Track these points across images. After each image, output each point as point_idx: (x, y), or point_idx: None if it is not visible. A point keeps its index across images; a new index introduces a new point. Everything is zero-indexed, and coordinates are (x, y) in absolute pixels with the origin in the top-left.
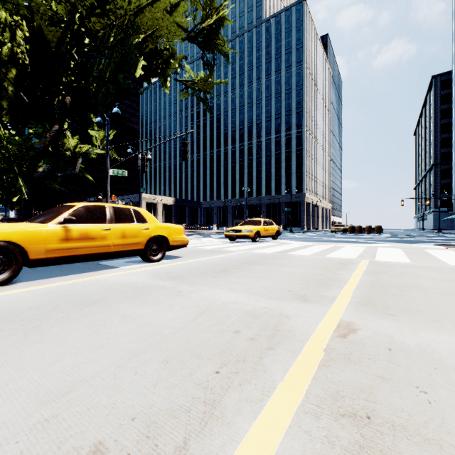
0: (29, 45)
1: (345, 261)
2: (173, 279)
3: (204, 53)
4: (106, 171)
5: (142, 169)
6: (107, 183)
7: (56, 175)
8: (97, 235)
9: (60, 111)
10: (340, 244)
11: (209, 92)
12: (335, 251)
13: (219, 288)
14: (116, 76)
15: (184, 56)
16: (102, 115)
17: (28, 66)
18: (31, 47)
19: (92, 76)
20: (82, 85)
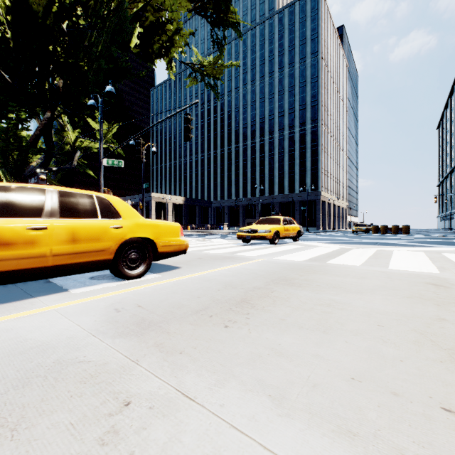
0: (11, 16)
1: (433, 278)
2: (140, 329)
3: (213, 29)
4: (100, 161)
5: (137, 156)
6: (100, 175)
7: (50, 169)
8: (17, 238)
9: (51, 95)
10: (382, 248)
11: (219, 77)
12: (389, 258)
13: (236, 386)
14: (110, 48)
15: (191, 32)
16: (96, 98)
17: (9, 40)
18: (14, 19)
19: (82, 50)
20: (72, 61)
